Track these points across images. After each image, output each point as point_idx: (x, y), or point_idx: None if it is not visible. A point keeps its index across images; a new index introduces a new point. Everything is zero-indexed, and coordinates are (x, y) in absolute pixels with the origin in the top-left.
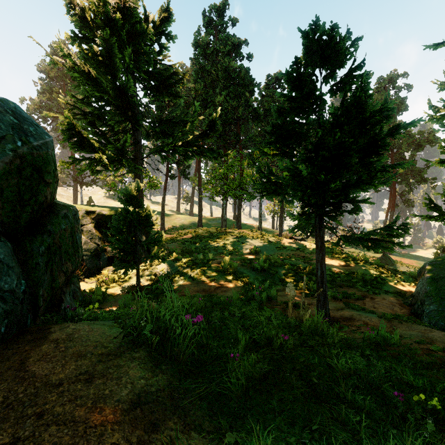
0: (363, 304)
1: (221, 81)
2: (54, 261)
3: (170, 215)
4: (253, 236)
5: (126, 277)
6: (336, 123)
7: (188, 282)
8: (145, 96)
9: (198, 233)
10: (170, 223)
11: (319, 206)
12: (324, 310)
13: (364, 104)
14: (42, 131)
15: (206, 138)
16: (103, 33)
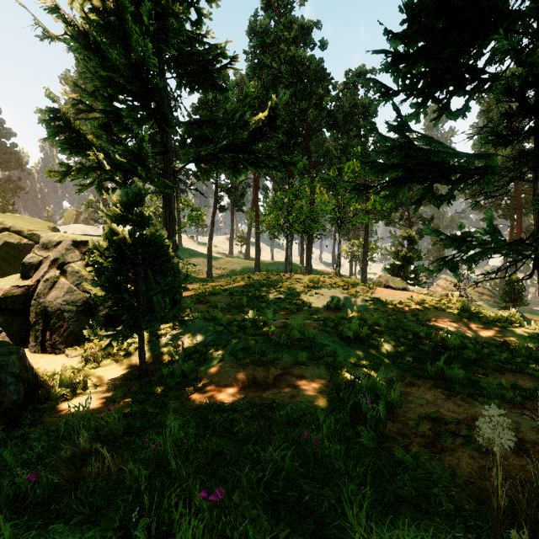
0: None
1: (285, 75)
2: None
3: (220, 258)
4: (331, 283)
5: (129, 347)
6: None
7: (227, 363)
8: (179, 88)
9: (253, 280)
10: (219, 268)
11: None
12: None
13: None
14: None
15: (263, 139)
16: None
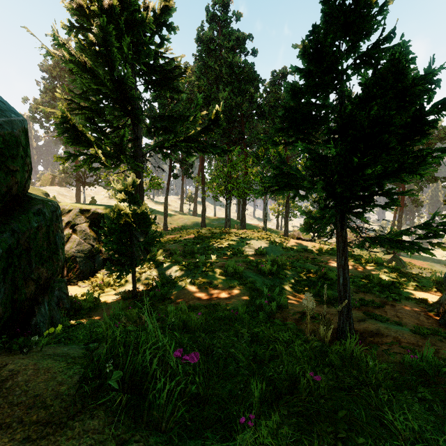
0: (385, 313)
1: (225, 76)
2: (18, 267)
3: (173, 215)
4: (258, 236)
5: (122, 280)
6: (368, 96)
7: (189, 287)
8: (146, 91)
9: (201, 233)
10: (172, 223)
11: (344, 200)
12: (347, 324)
13: (403, 72)
14: (7, 108)
15: (209, 133)
16: (100, 21)
